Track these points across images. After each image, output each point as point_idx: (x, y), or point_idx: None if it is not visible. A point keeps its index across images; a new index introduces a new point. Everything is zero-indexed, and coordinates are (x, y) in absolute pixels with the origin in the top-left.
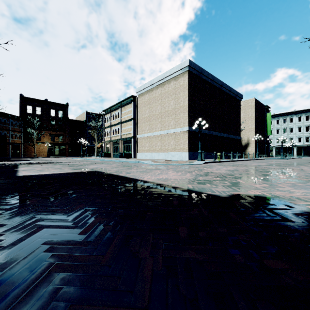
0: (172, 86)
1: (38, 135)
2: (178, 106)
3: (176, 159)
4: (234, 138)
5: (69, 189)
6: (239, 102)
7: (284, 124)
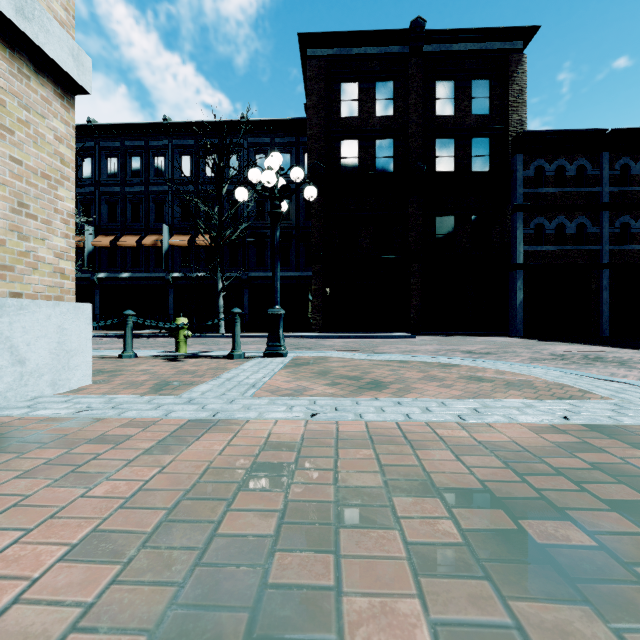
0: None
1: None
2: None
3: None
4: None
5: None
6: None
7: None
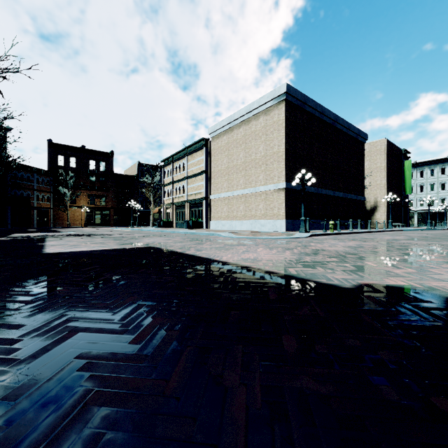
0: (261, 123)
1: (72, 197)
2: (271, 153)
3: (267, 230)
4: (354, 199)
5: (114, 273)
6: (361, 146)
7: (432, 178)
